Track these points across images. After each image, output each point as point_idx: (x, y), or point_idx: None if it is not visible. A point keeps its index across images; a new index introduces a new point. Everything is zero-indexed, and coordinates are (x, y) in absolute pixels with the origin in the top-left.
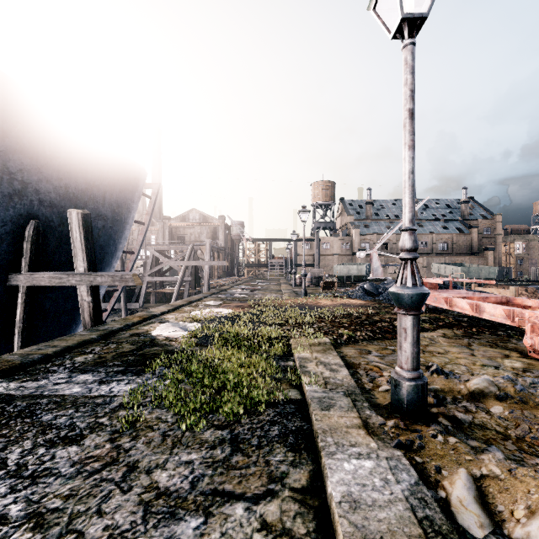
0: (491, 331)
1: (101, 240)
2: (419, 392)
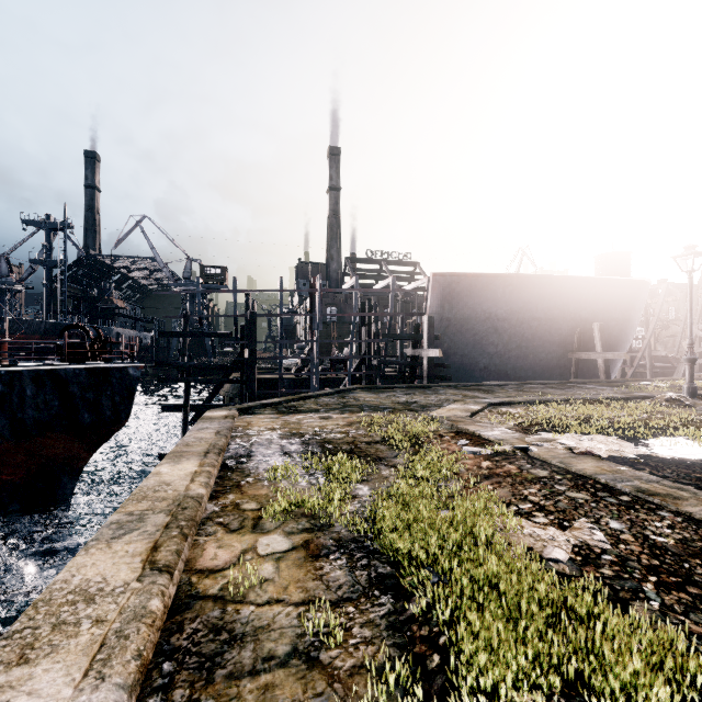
0: None
1: (615, 333)
2: (687, 389)
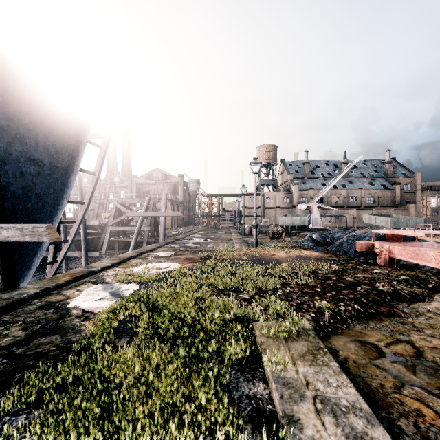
0: None
1: (37, 188)
2: None
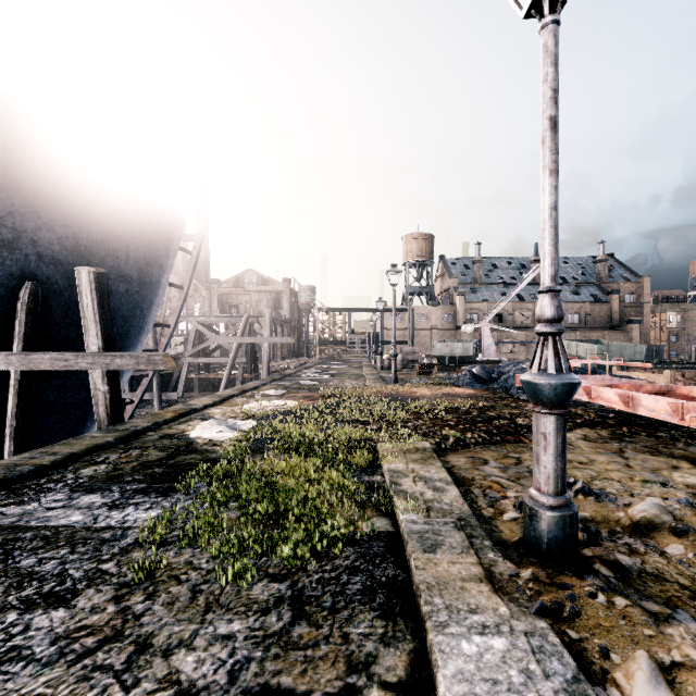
0: (648, 431)
1: (124, 309)
2: (567, 527)
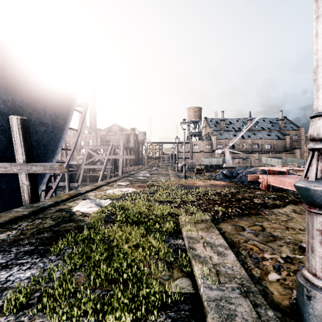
0: None
1: (44, 140)
2: None
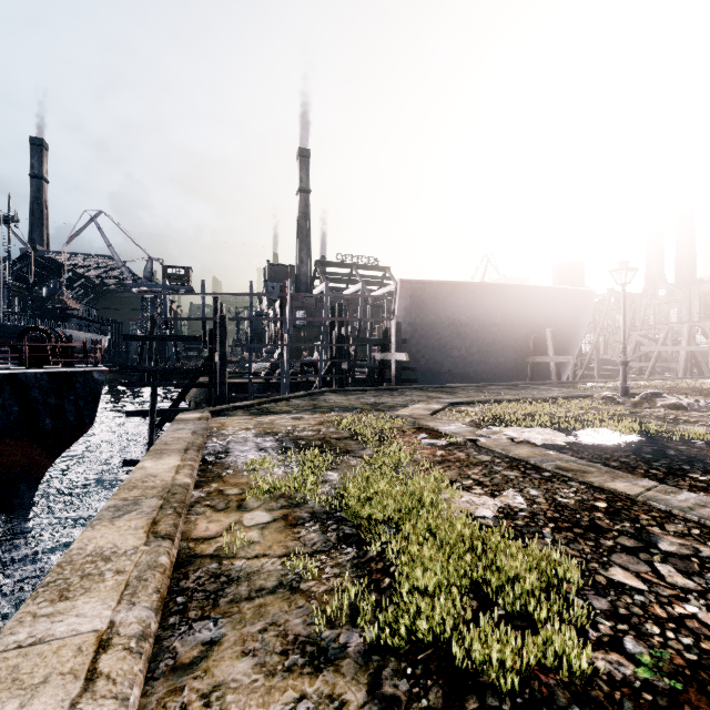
0: None
1: (565, 338)
2: (620, 388)
